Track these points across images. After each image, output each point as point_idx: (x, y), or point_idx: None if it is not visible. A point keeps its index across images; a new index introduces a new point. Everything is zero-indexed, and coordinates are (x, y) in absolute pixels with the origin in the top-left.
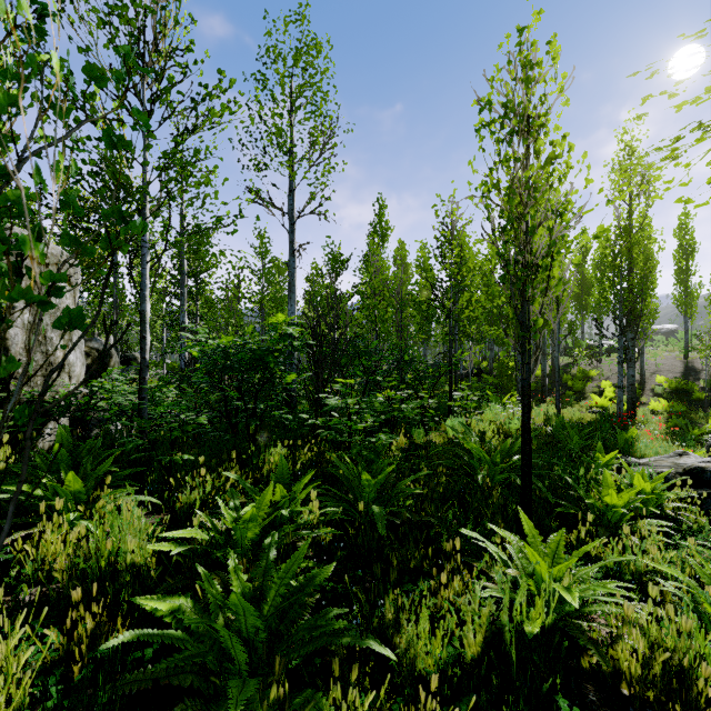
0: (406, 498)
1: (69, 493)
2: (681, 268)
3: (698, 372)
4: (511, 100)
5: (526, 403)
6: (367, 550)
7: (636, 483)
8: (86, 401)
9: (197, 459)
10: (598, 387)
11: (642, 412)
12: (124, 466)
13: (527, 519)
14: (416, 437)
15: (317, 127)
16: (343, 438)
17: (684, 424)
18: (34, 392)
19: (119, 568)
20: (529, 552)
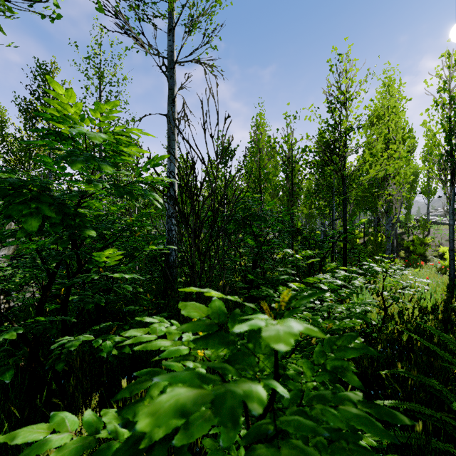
0: None
1: None
2: None
3: None
4: None
5: None
6: None
7: None
8: None
9: None
10: (436, 251)
11: None
12: None
13: None
14: None
15: None
16: None
17: None
18: None
19: None
20: None
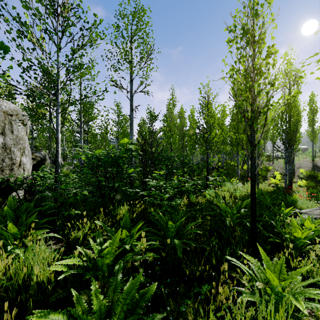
0: (190, 233)
1: (9, 234)
2: (310, 119)
3: (319, 167)
4: (247, 24)
5: (253, 184)
6: (172, 265)
7: (305, 224)
8: (31, 182)
9: (83, 212)
10: (273, 174)
11: (294, 186)
12: (46, 215)
13: (262, 250)
14: (191, 199)
15: (143, 49)
16: (158, 202)
17: (316, 192)
18: (4, 178)
19: (32, 281)
20: (267, 272)
